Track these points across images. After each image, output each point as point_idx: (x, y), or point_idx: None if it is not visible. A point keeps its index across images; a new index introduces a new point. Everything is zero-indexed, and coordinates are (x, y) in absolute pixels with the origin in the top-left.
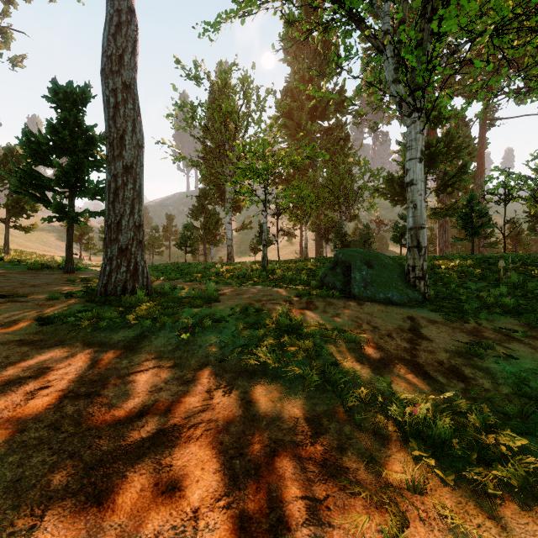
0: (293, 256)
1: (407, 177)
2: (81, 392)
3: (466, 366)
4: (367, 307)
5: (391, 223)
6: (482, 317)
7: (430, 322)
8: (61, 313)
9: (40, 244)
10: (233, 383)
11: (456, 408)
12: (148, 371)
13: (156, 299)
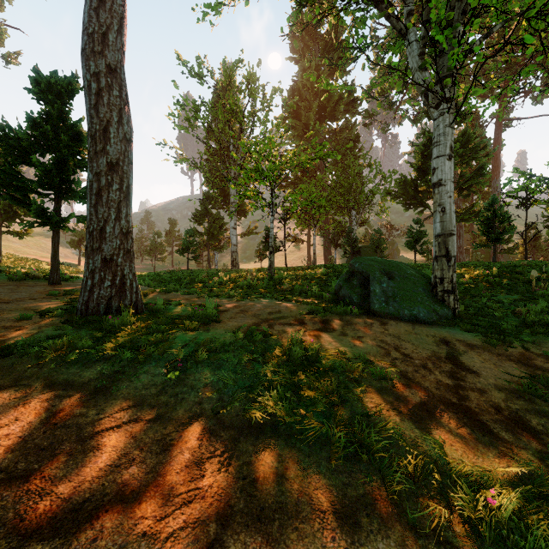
0: (301, 262)
1: (434, 177)
2: (18, 472)
3: (531, 414)
4: (392, 327)
5: (402, 227)
6: (526, 339)
7: (469, 346)
8: (25, 340)
9: (38, 249)
10: (232, 448)
11: (541, 489)
12: (120, 428)
13: (146, 319)
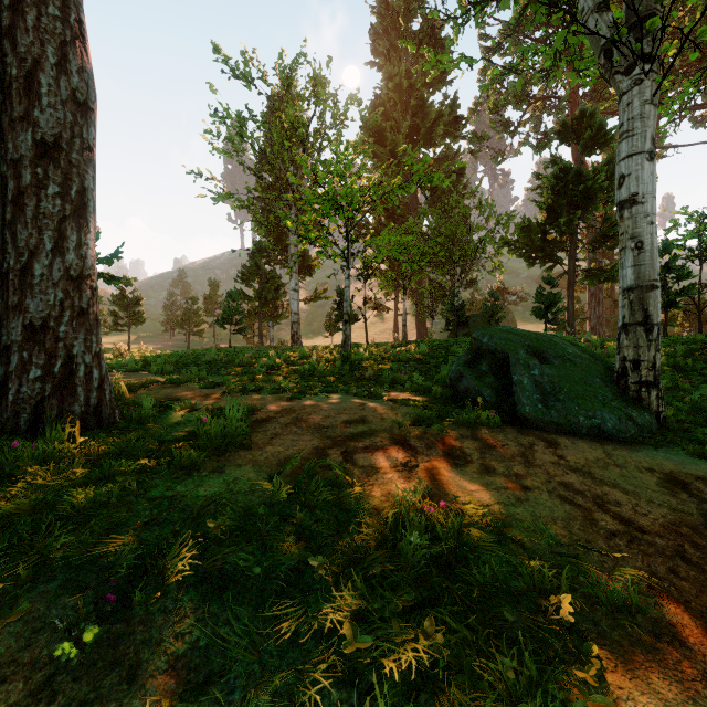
0: (385, 338)
1: (622, 191)
2: None
3: None
4: (570, 451)
5: (519, 291)
6: None
7: None
8: None
9: None
10: None
11: None
12: None
13: (106, 442)
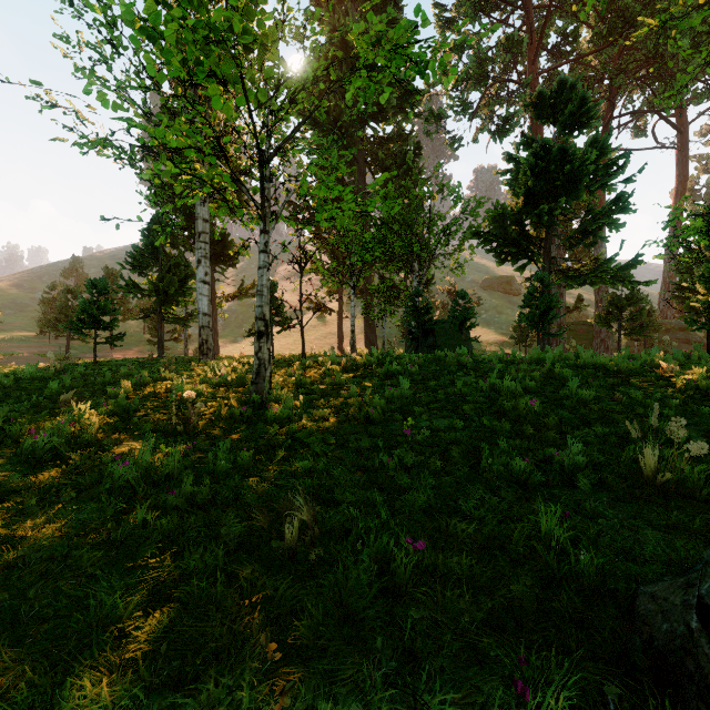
0: (327, 343)
1: None
2: None
3: None
4: None
5: (471, 295)
6: None
7: None
8: None
9: None
10: None
11: None
12: None
13: None
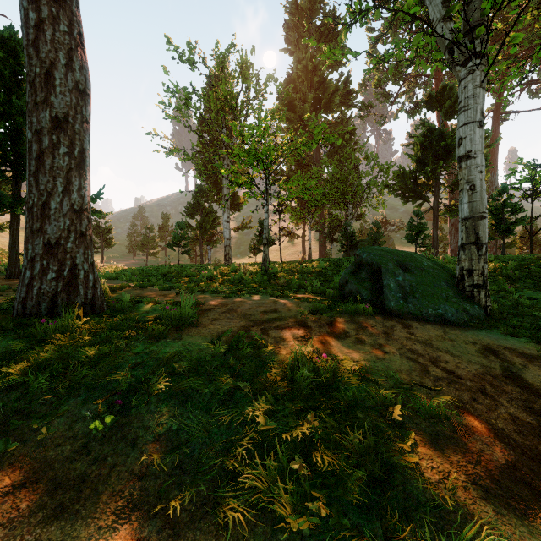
0: (295, 258)
1: (460, 149)
2: None
3: None
4: (419, 330)
5: (397, 222)
6: None
7: (524, 357)
8: None
9: None
10: None
11: None
12: None
13: (100, 322)
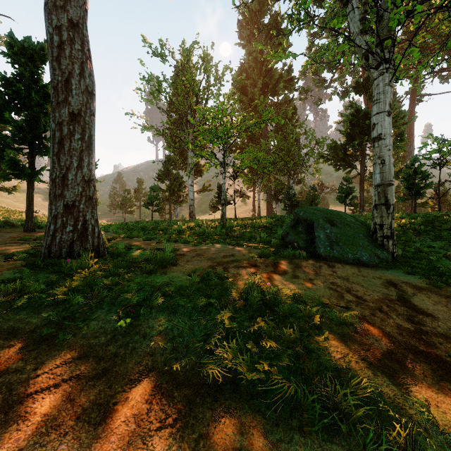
0: (247, 215)
1: (374, 132)
2: None
3: None
4: (340, 269)
5: (331, 186)
6: None
7: (415, 288)
8: None
9: None
10: (187, 413)
11: None
12: (58, 387)
13: (105, 262)
